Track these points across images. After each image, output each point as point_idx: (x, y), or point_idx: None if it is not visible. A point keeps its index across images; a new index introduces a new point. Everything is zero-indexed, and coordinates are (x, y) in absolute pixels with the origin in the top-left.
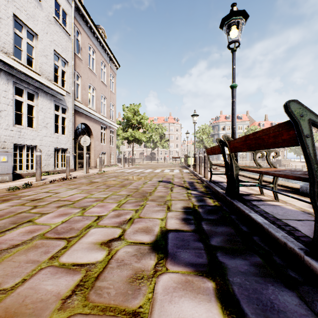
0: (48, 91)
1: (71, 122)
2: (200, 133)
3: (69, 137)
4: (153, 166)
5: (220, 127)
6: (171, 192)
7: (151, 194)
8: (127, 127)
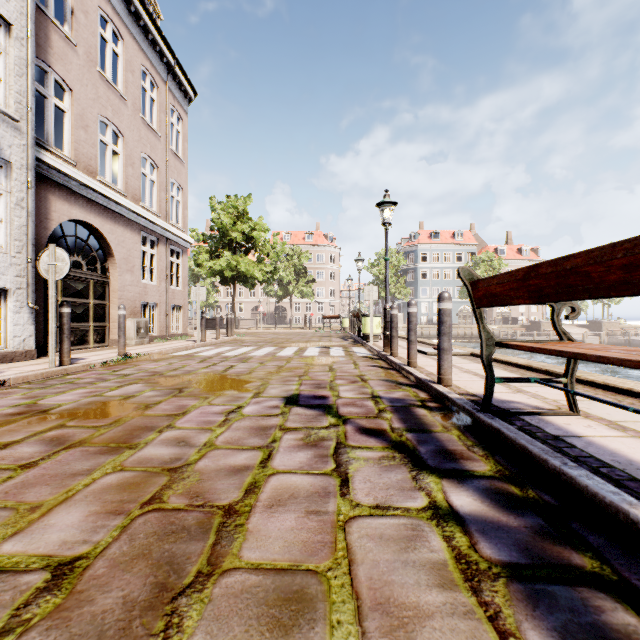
0: None
1: (23, 209)
2: (380, 267)
3: (14, 254)
4: (278, 337)
5: (419, 256)
6: (342, 498)
7: (229, 536)
8: (221, 249)
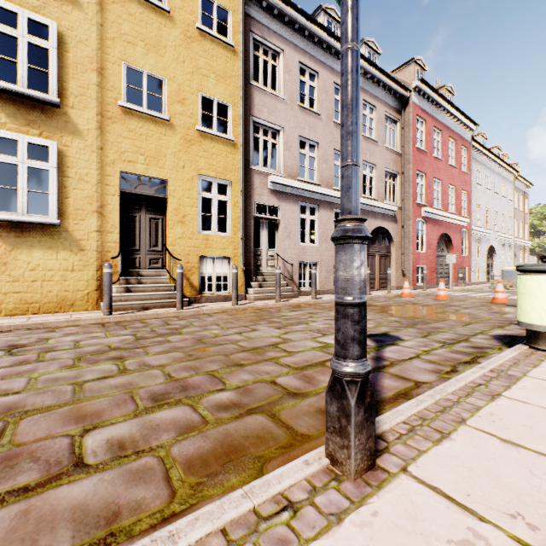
0: (507, 240)
1: (512, 252)
2: None
3: (511, 261)
4: None
5: None
6: None
7: None
8: (530, 236)
